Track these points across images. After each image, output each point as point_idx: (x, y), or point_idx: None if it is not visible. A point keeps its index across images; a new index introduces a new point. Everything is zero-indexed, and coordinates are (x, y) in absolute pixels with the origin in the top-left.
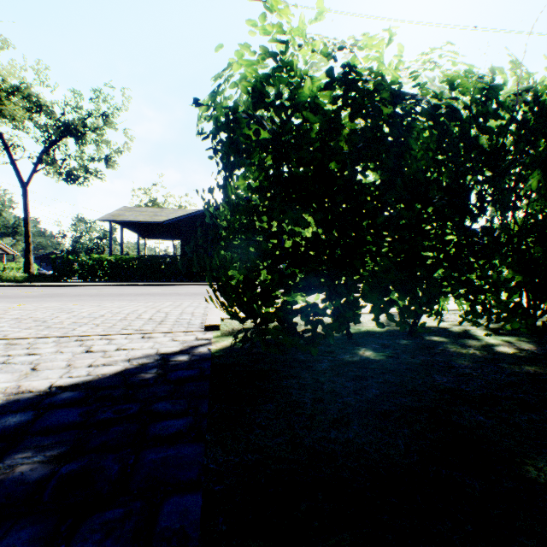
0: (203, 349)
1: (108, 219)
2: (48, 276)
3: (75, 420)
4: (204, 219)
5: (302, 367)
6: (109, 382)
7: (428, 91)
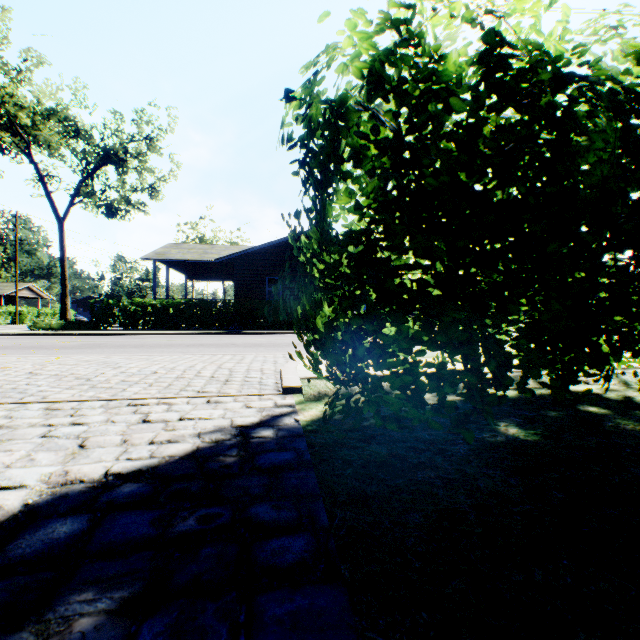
0: (289, 420)
1: (153, 257)
2: (86, 323)
3: (146, 532)
4: (261, 256)
5: (432, 450)
6: (181, 469)
7: (604, 69)
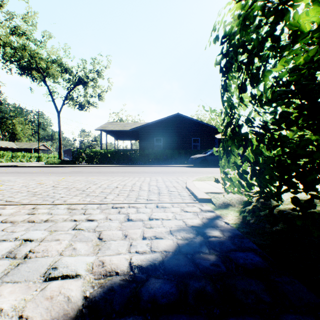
0: (221, 222)
1: (100, 129)
2: (70, 161)
3: None
4: (152, 127)
5: None
6: (181, 265)
7: None
